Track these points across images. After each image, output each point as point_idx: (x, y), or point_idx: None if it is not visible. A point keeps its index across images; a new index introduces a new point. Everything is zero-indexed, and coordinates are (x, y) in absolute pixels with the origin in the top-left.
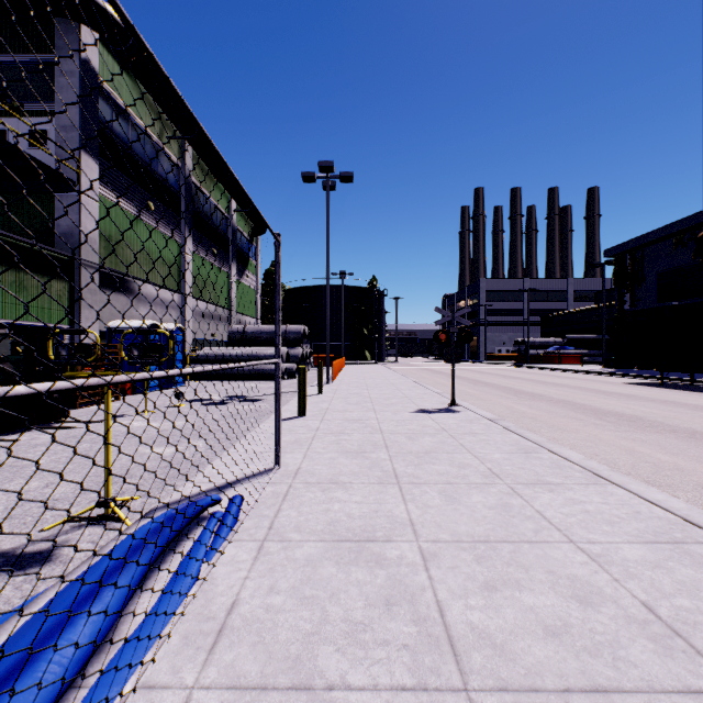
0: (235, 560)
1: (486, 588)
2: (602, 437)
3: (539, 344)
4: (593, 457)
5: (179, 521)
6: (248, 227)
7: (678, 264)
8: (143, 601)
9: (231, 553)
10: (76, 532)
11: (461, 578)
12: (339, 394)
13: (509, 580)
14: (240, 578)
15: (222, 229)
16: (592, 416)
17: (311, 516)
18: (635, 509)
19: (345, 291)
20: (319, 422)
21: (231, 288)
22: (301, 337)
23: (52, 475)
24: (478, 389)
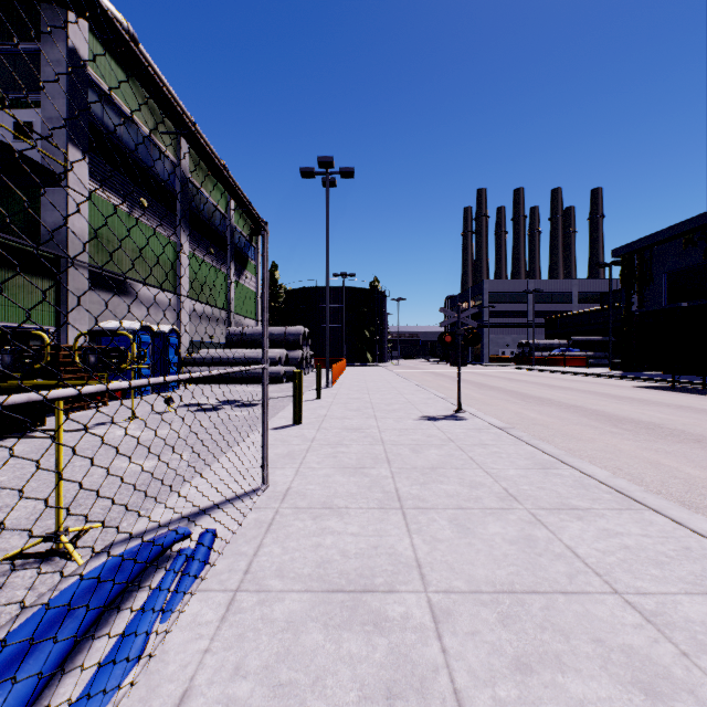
0: (197, 622)
1: (517, 667)
2: (622, 448)
3: (544, 346)
4: (616, 472)
5: (128, 570)
6: (247, 227)
7: (687, 264)
8: (64, 691)
9: (193, 609)
10: (16, 573)
11: (484, 651)
12: (339, 399)
13: (546, 654)
14: (198, 651)
15: (220, 228)
16: (607, 423)
17: (297, 554)
18: (683, 543)
19: (346, 292)
20: (315, 431)
21: (229, 289)
22: (301, 339)
23: (10, 495)
24: (483, 393)
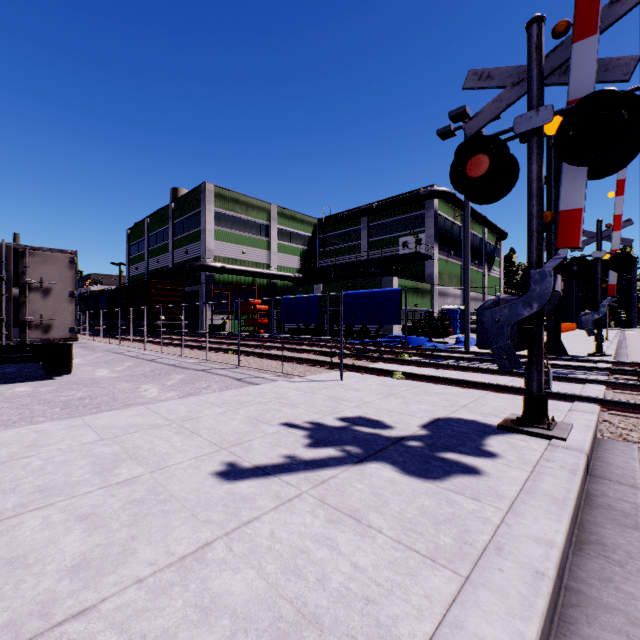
0: None
1: None
2: None
3: None
4: (635, 350)
5: None
6: (494, 238)
7: None
8: None
9: None
10: None
11: None
12: None
13: None
14: None
15: (478, 246)
16: None
17: None
18: None
19: None
20: None
21: (484, 280)
22: None
23: None
24: None
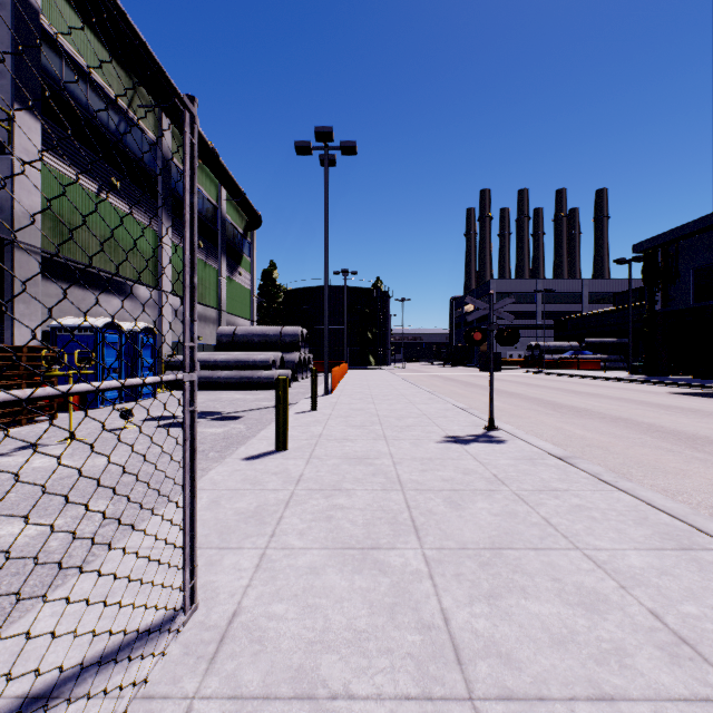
0: None
1: None
2: None
3: (554, 348)
4: None
5: None
6: (242, 221)
7: None
8: None
9: None
10: None
11: None
12: (339, 411)
13: None
14: None
15: (210, 219)
16: (681, 445)
17: None
18: None
19: (348, 292)
20: (304, 462)
21: (220, 286)
22: (298, 340)
23: None
24: (505, 401)
